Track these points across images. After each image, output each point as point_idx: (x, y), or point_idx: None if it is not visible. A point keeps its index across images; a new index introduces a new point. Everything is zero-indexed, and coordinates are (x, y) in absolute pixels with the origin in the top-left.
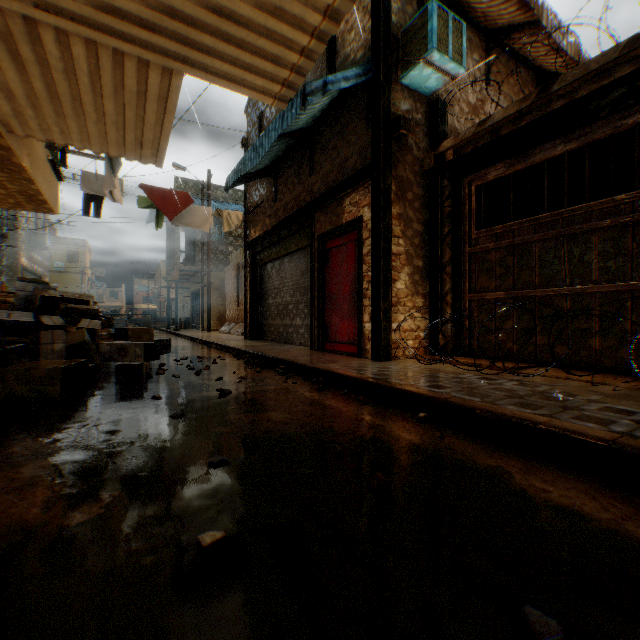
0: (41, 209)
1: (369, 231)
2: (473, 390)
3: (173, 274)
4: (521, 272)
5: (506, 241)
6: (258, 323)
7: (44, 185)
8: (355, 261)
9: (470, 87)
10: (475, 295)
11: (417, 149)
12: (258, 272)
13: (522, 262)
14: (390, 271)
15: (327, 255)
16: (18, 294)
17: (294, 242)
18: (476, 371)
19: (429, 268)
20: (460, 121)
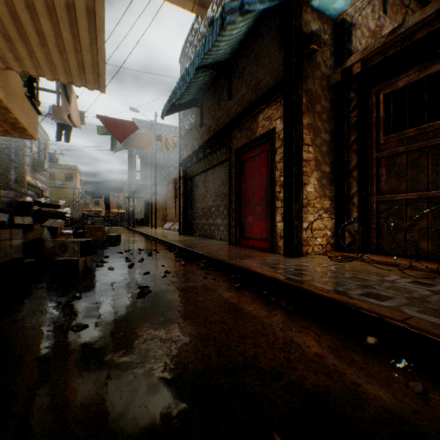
0: (24, 136)
1: (281, 140)
2: (424, 304)
3: (131, 187)
4: (436, 172)
5: (419, 143)
6: (189, 222)
7: (21, 115)
8: (268, 168)
9: (369, 14)
10: (383, 196)
11: (324, 66)
12: (189, 183)
13: (438, 163)
14: (301, 175)
15: (243, 165)
16: (2, 200)
17: (215, 157)
18: (397, 271)
19: (335, 173)
20: (361, 44)
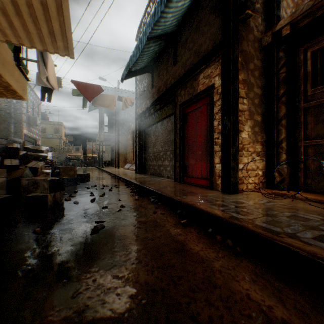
0: (16, 97)
1: (219, 94)
2: None
3: (101, 137)
4: None
5: None
6: (143, 163)
7: (11, 79)
8: (207, 119)
9: None
10: (310, 141)
11: (256, 31)
12: (143, 133)
13: None
14: (237, 123)
15: (186, 117)
16: None
17: (164, 112)
18: None
19: (265, 122)
20: (286, 13)
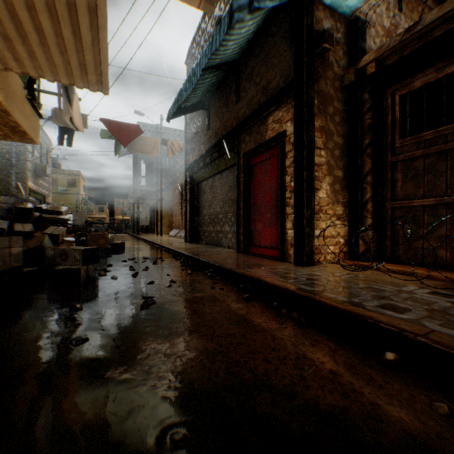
0: (25, 140)
1: (292, 144)
2: (446, 316)
3: (136, 193)
4: None
5: (437, 146)
6: (195, 229)
7: (21, 118)
8: (277, 173)
9: (384, 12)
10: (398, 202)
11: (337, 66)
12: (195, 189)
13: None
14: (313, 180)
15: (251, 170)
16: (2, 206)
17: (223, 162)
18: (414, 281)
19: (348, 178)
20: (375, 43)
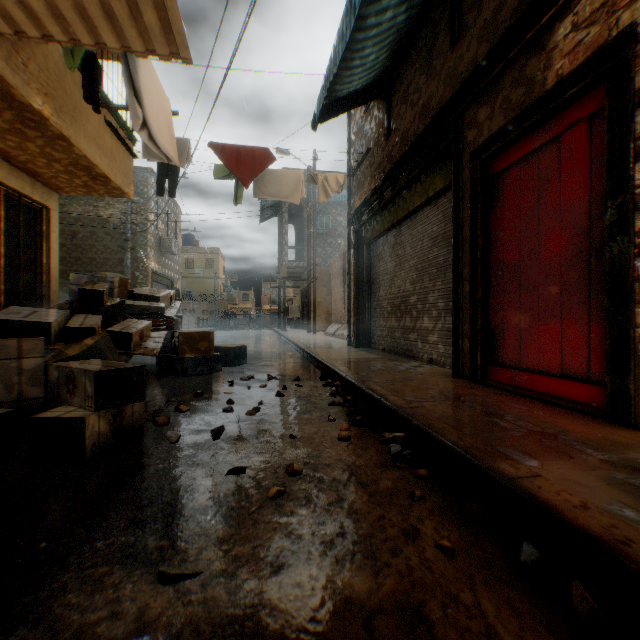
0: (112, 191)
1: None
2: None
3: (281, 272)
4: None
5: None
6: (364, 324)
7: (94, 151)
8: (588, 171)
9: None
10: None
11: None
12: (364, 254)
13: None
14: None
15: (493, 187)
16: (72, 289)
17: (419, 190)
18: None
19: None
20: None
